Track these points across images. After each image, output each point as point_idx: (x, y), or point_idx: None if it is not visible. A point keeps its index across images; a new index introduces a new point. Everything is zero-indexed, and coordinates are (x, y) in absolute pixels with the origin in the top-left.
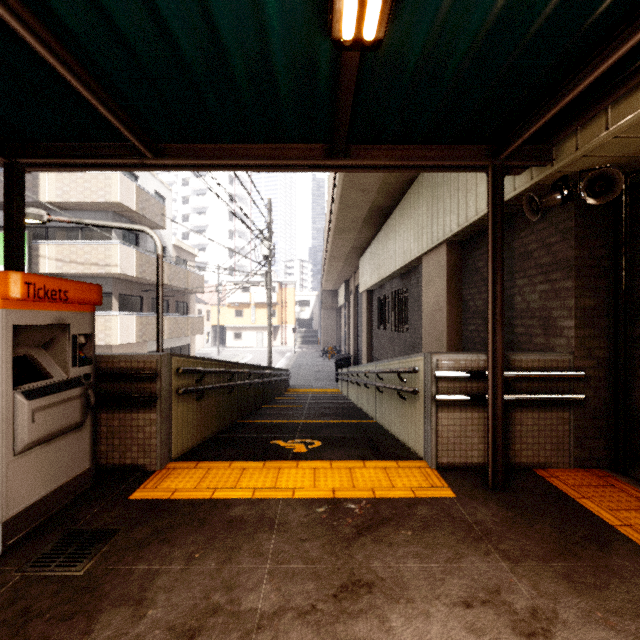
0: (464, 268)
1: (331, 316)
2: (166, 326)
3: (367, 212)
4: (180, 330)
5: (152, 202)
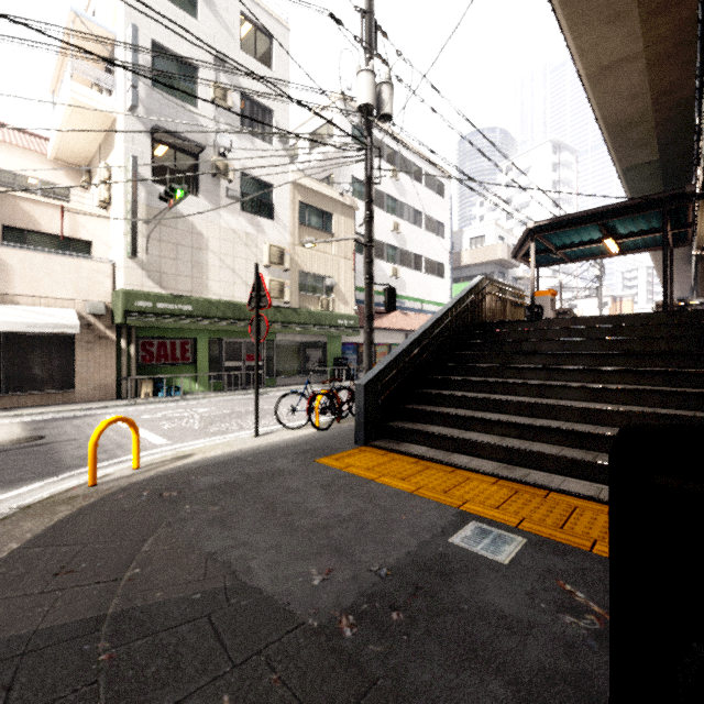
0: None
1: None
2: None
3: None
4: None
5: None
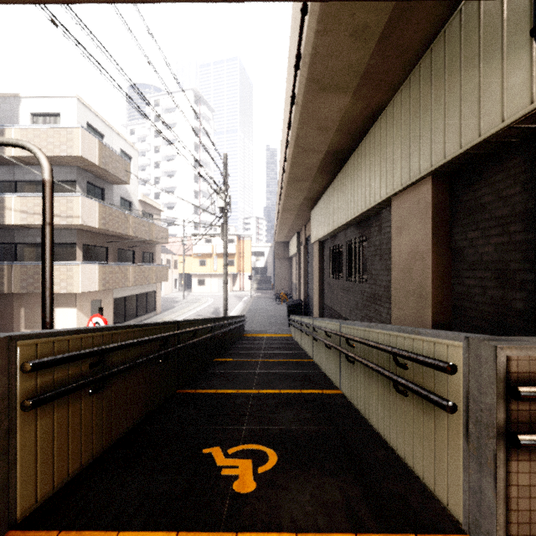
0: (456, 206)
1: (283, 265)
2: (130, 274)
3: (323, 157)
4: (145, 278)
5: (116, 158)
